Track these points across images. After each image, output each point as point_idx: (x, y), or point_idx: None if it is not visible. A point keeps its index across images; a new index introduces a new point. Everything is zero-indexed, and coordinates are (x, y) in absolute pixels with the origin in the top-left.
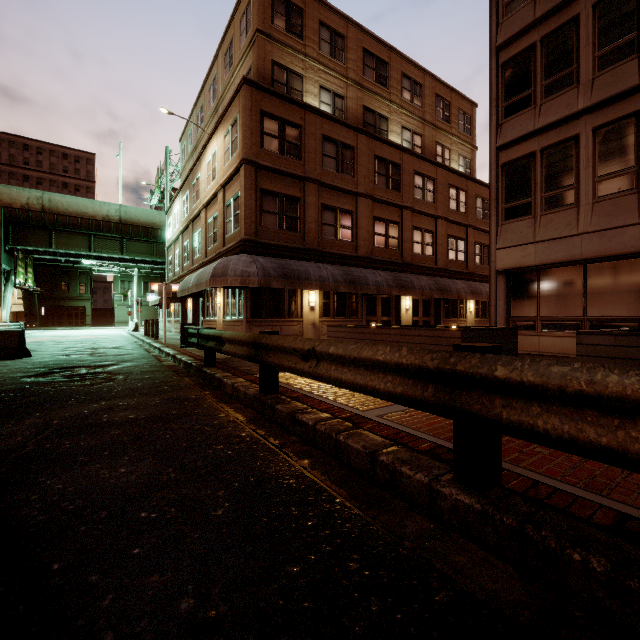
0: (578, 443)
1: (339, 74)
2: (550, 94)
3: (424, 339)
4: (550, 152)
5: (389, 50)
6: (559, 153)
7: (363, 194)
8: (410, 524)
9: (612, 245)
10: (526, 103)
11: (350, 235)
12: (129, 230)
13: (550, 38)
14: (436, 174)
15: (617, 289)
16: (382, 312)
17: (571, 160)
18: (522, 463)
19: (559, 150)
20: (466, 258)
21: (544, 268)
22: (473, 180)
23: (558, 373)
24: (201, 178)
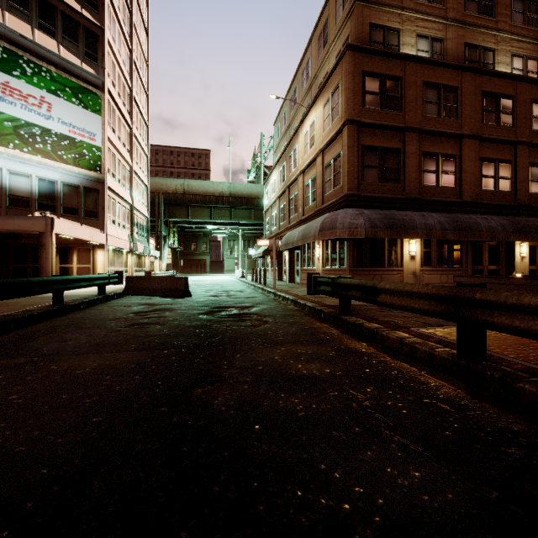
0: None
1: (437, 17)
2: None
3: None
4: None
5: None
6: None
7: (468, 135)
8: None
9: None
10: None
11: (453, 180)
12: (236, 201)
13: None
14: None
15: None
16: (489, 260)
17: None
18: None
19: None
20: None
21: None
22: None
23: None
24: (298, 149)
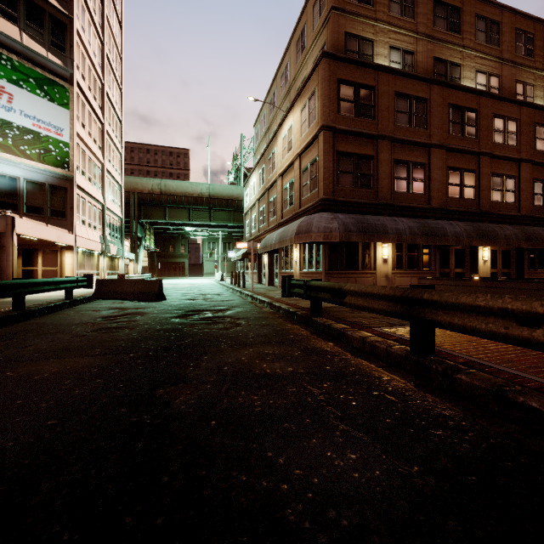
0: None
1: (409, 31)
2: None
3: None
4: None
5: None
6: None
7: (436, 145)
8: None
9: None
10: None
11: (422, 187)
12: (215, 203)
13: None
14: (519, 114)
15: None
16: (455, 264)
17: None
18: None
19: None
20: None
21: None
22: None
23: None
24: (277, 152)
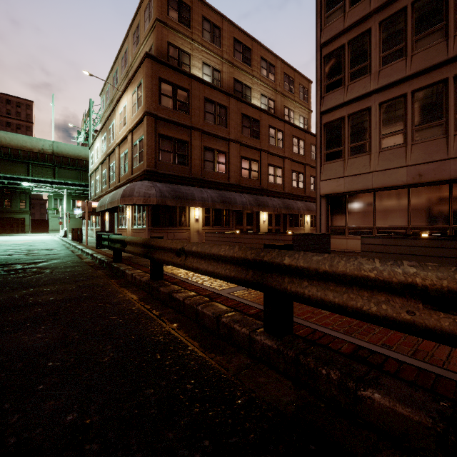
0: (324, 303)
1: (216, 55)
2: (353, 79)
3: (269, 241)
4: (353, 117)
5: (252, 40)
6: (359, 118)
7: (233, 140)
8: (235, 361)
9: (390, 180)
10: (339, 84)
11: (224, 168)
12: (60, 160)
13: (353, 42)
14: (284, 128)
15: (393, 208)
16: (247, 223)
17: (366, 123)
18: (311, 319)
19: (359, 116)
20: (304, 186)
21: (350, 194)
22: (309, 133)
23: (316, 261)
24: (115, 124)
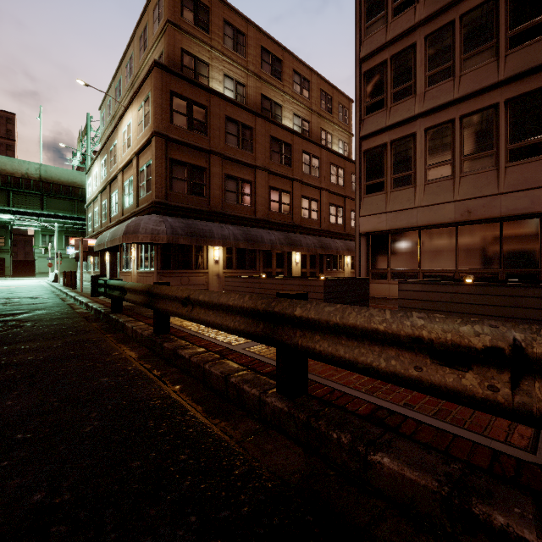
0: (335, 359)
1: (241, 66)
2: (397, 100)
3: (298, 287)
4: (397, 144)
5: (283, 50)
6: (403, 145)
7: (260, 167)
8: (242, 426)
9: (437, 216)
10: (380, 105)
11: (249, 201)
12: (49, 188)
13: (397, 57)
14: (320, 154)
15: (440, 249)
16: (277, 265)
17: (411, 151)
18: (332, 377)
19: (403, 143)
20: (344, 222)
21: (393, 232)
22: (349, 160)
23: (327, 312)
24: (118, 145)
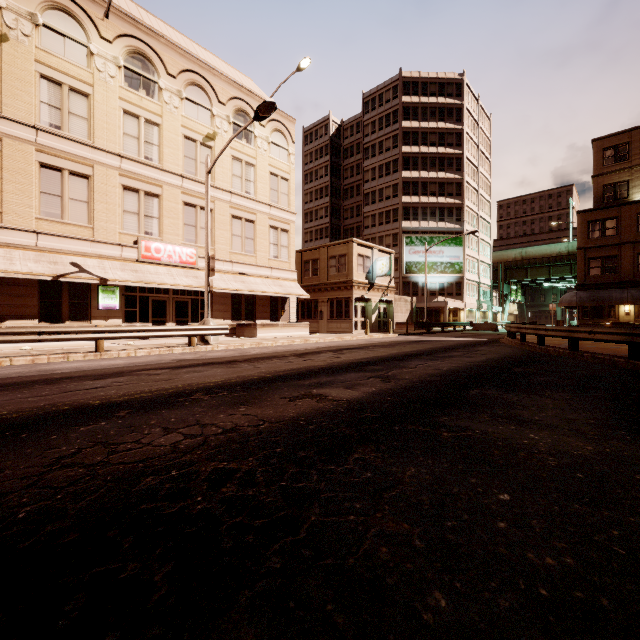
0: None
1: None
2: None
3: None
4: None
5: None
6: None
7: None
8: None
9: None
10: None
11: None
12: (575, 258)
13: None
14: None
15: None
16: None
17: None
18: None
19: None
20: None
21: None
22: None
23: None
24: None
